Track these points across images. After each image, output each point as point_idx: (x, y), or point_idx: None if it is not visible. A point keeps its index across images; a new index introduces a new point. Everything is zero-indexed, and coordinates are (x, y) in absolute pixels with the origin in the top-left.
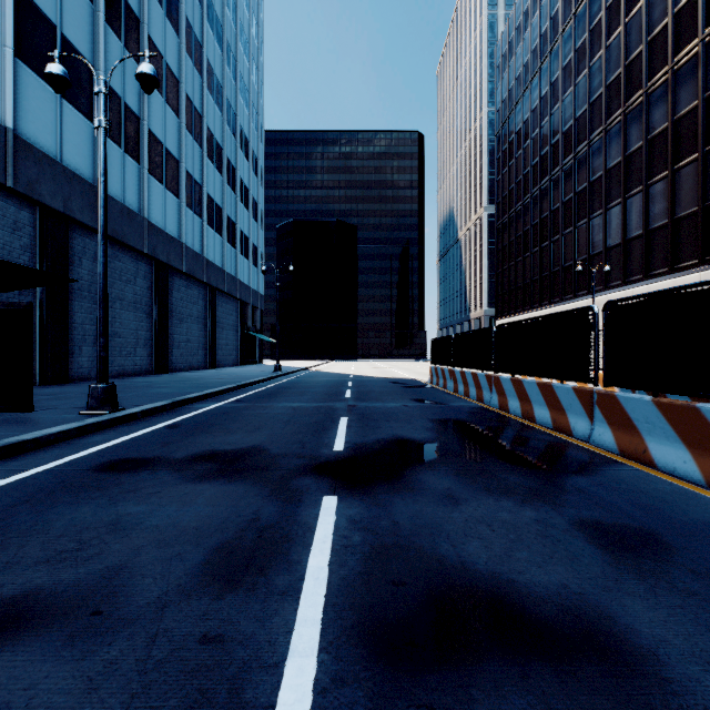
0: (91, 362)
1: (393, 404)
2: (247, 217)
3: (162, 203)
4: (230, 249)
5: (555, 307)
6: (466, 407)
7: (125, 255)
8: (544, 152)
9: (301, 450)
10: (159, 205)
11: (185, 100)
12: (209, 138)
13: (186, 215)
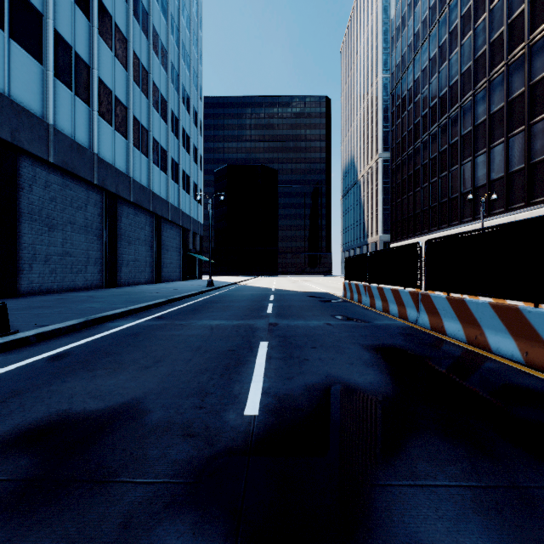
0: (42, 278)
1: (315, 322)
2: (189, 160)
3: (111, 142)
4: (173, 184)
5: (442, 232)
6: (394, 327)
7: (76, 185)
8: (432, 104)
9: (194, 415)
10: (108, 144)
11: (133, 57)
12: (154, 91)
13: (134, 154)
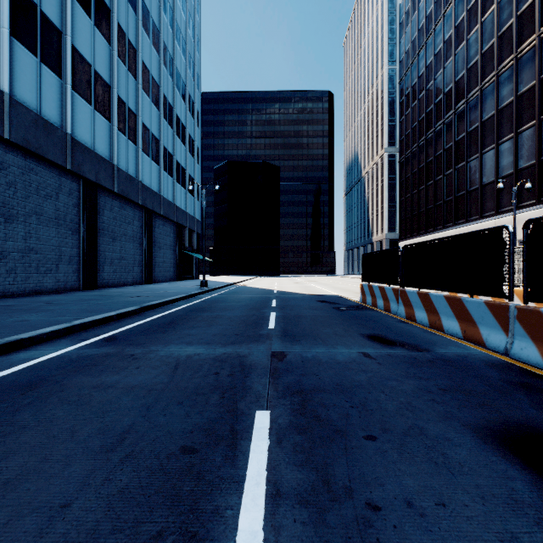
0: None
1: (344, 350)
2: (184, 152)
3: (90, 123)
4: (167, 177)
5: (459, 228)
6: (479, 363)
7: (44, 169)
8: (447, 89)
9: None
10: (86, 124)
11: (118, 30)
12: (144, 72)
13: (119, 139)
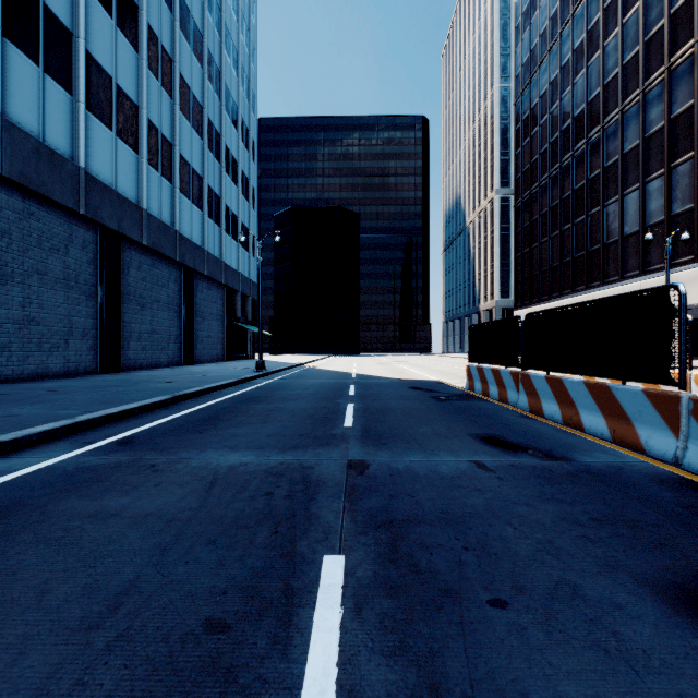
0: None
1: (448, 458)
2: (236, 194)
3: (111, 154)
4: (212, 226)
5: (593, 293)
6: (641, 478)
7: (49, 214)
8: (577, 112)
9: None
10: (105, 156)
11: (148, 33)
12: (183, 89)
13: (150, 176)
